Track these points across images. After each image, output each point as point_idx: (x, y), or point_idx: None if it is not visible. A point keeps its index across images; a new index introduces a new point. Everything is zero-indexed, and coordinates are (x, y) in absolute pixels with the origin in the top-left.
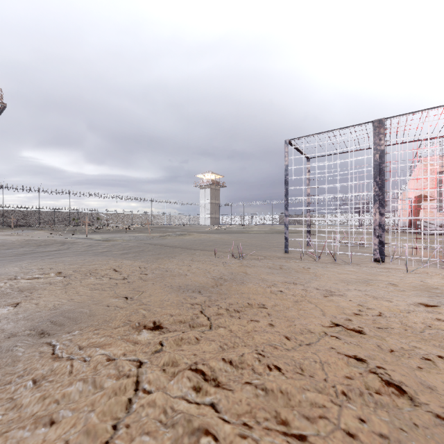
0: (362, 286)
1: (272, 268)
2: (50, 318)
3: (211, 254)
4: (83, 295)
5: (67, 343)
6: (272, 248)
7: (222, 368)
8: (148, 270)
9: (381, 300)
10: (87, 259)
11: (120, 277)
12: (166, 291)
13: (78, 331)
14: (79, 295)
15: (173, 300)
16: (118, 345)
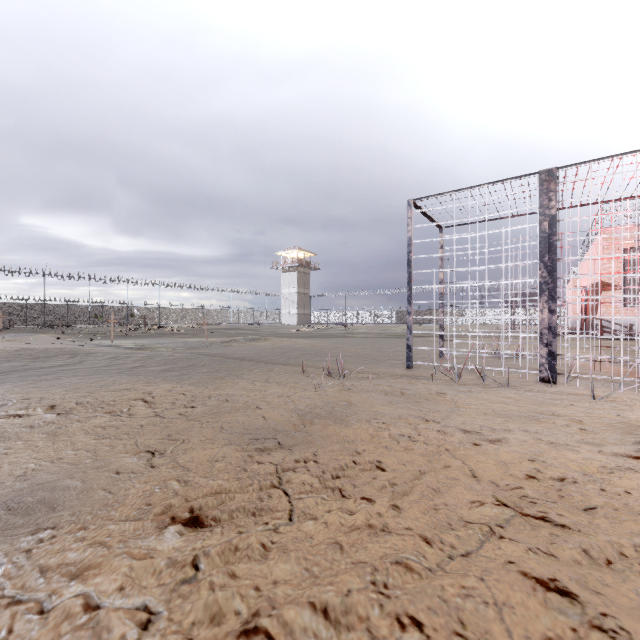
0: (530, 425)
1: (389, 394)
2: (9, 500)
3: (297, 370)
4: (81, 449)
5: (21, 562)
6: (389, 361)
7: (308, 630)
8: (196, 400)
9: (564, 450)
10: (103, 382)
11: (150, 413)
12: (221, 438)
13: (49, 532)
14: (74, 450)
15: (231, 459)
16: (112, 571)
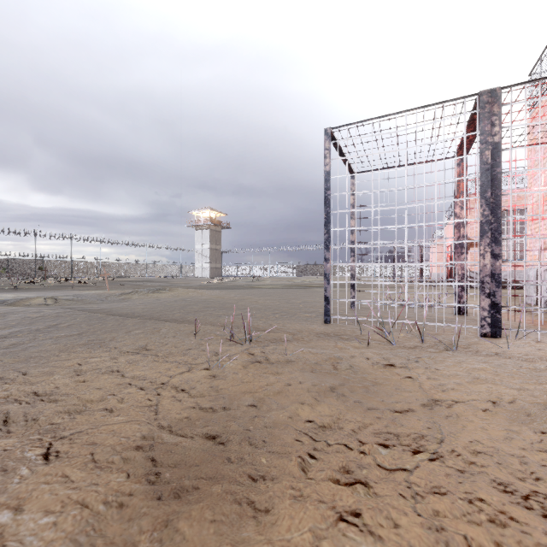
0: None
1: (317, 372)
2: None
3: (191, 331)
4: None
5: None
6: (301, 314)
7: None
8: None
9: None
10: None
11: None
12: None
13: None
14: None
15: None
16: None
